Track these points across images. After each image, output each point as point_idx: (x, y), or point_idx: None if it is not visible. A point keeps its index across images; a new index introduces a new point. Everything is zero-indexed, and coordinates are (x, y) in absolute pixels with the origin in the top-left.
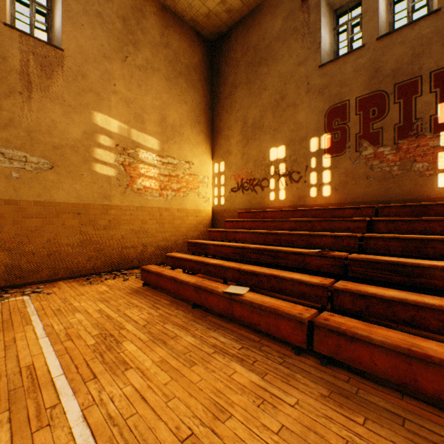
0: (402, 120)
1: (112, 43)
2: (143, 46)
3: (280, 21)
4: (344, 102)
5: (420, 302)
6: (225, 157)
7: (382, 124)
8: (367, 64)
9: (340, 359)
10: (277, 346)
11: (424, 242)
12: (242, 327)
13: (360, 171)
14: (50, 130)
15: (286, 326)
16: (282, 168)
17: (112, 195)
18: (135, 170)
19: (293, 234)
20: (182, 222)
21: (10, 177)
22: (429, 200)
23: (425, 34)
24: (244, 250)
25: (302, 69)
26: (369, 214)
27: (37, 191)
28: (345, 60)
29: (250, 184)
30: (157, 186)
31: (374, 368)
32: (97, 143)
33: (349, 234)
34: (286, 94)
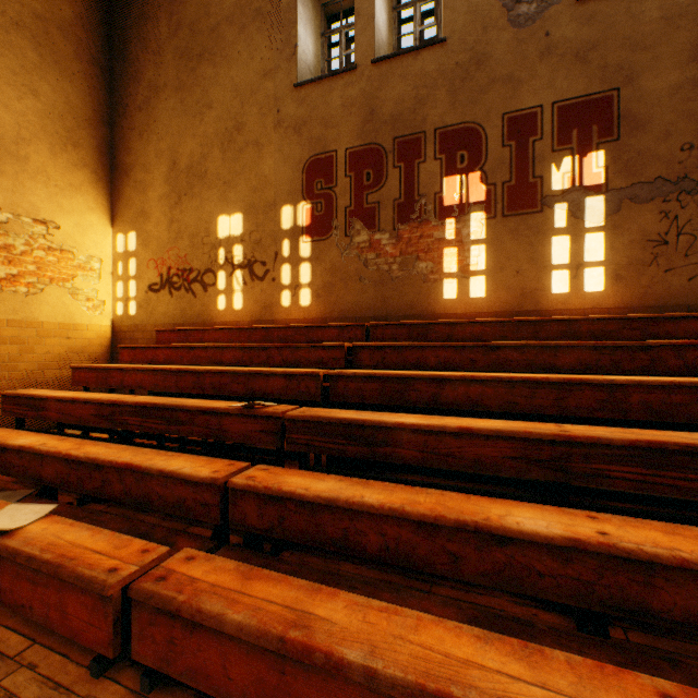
0: (404, 194)
1: None
2: None
3: None
4: (330, 153)
5: (356, 503)
6: (139, 224)
7: (380, 197)
8: (360, 99)
9: (175, 674)
10: (63, 659)
11: (407, 382)
12: (9, 614)
13: (351, 268)
14: None
15: (79, 607)
16: (239, 254)
17: None
18: None
19: (225, 373)
20: (25, 349)
21: None
22: (434, 317)
23: (430, 71)
24: (117, 409)
25: (270, 85)
26: (359, 337)
27: None
28: (331, 85)
29: (183, 279)
30: None
31: (230, 686)
32: None
33: (309, 370)
34: (245, 122)
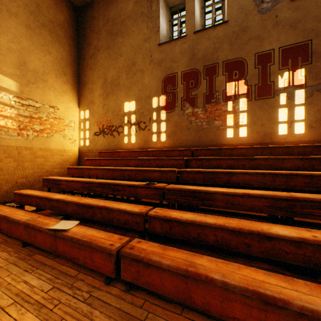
0: (208, 91)
1: None
2: None
3: (132, 4)
4: (174, 73)
5: (204, 222)
6: (90, 106)
7: (197, 92)
8: (188, 49)
9: (140, 284)
10: (92, 278)
11: (215, 174)
12: (66, 262)
13: (184, 124)
14: None
15: (99, 258)
16: (133, 119)
17: None
18: None
19: (134, 170)
20: (46, 160)
21: None
22: (222, 145)
23: (220, 36)
24: (91, 185)
25: (147, 45)
26: (188, 155)
27: None
28: (175, 43)
29: (109, 130)
30: (14, 125)
31: (164, 289)
32: None
33: (171, 169)
34: (136, 61)
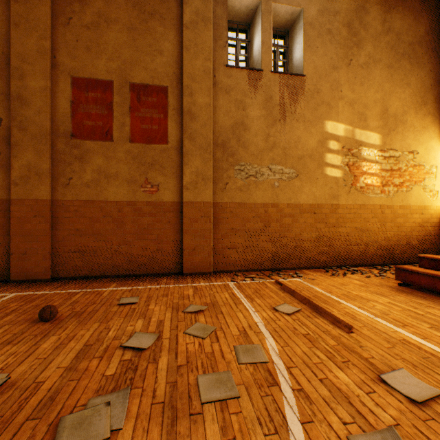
0: None
1: (338, 52)
2: (365, 42)
3: None
4: None
5: None
6: None
7: None
8: None
9: None
10: None
11: None
12: None
13: None
14: (296, 145)
15: None
16: None
17: (338, 195)
18: (358, 169)
19: None
20: (405, 220)
21: (273, 186)
22: None
23: None
24: None
25: None
26: None
27: (288, 195)
28: None
29: None
30: (378, 182)
31: None
32: (327, 149)
33: None
34: None
